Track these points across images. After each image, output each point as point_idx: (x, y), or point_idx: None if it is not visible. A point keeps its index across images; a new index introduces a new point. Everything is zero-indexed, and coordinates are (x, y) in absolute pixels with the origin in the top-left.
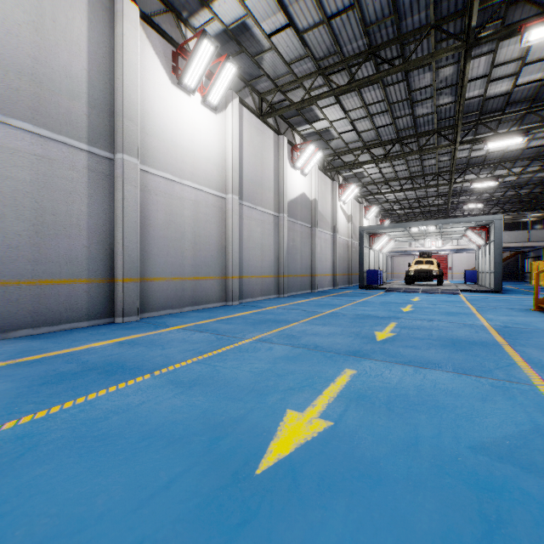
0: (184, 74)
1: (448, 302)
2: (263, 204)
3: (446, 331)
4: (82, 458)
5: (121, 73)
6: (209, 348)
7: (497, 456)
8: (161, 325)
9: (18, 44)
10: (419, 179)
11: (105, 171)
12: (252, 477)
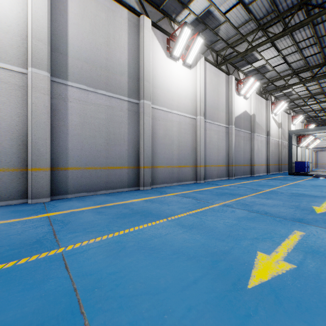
0: (173, 50)
1: None
2: (219, 120)
3: None
4: (146, 257)
5: (142, 57)
6: (194, 208)
7: None
8: (163, 192)
9: (100, 54)
10: None
11: (135, 110)
12: (246, 289)
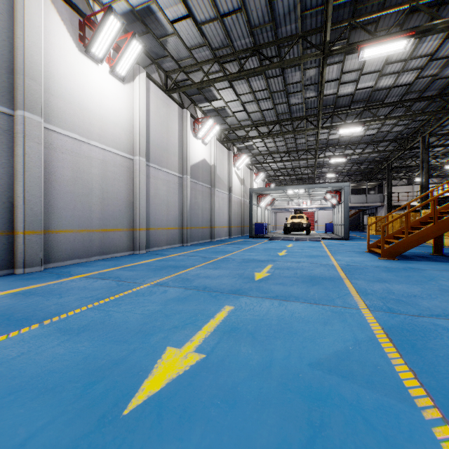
0: (91, 44)
1: (312, 247)
2: (169, 166)
3: (307, 270)
4: None
5: (22, 33)
6: (107, 295)
7: (328, 369)
8: (65, 274)
9: None
10: (294, 153)
11: (4, 126)
12: (119, 418)
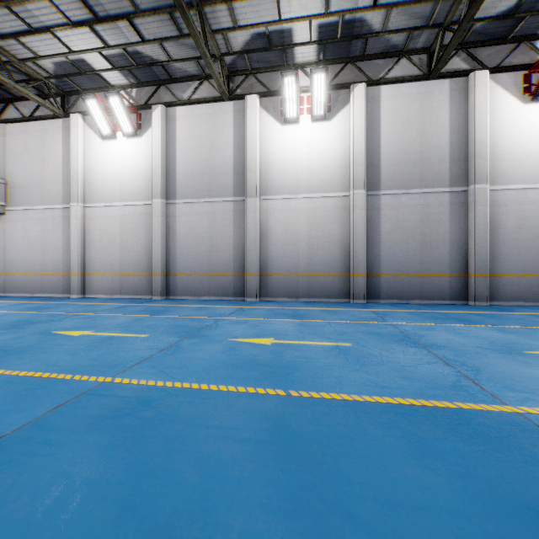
0: (535, 90)
1: None
2: None
3: None
4: (449, 334)
5: (472, 128)
6: None
7: None
8: (506, 310)
9: (413, 149)
10: None
11: (461, 200)
12: (518, 351)
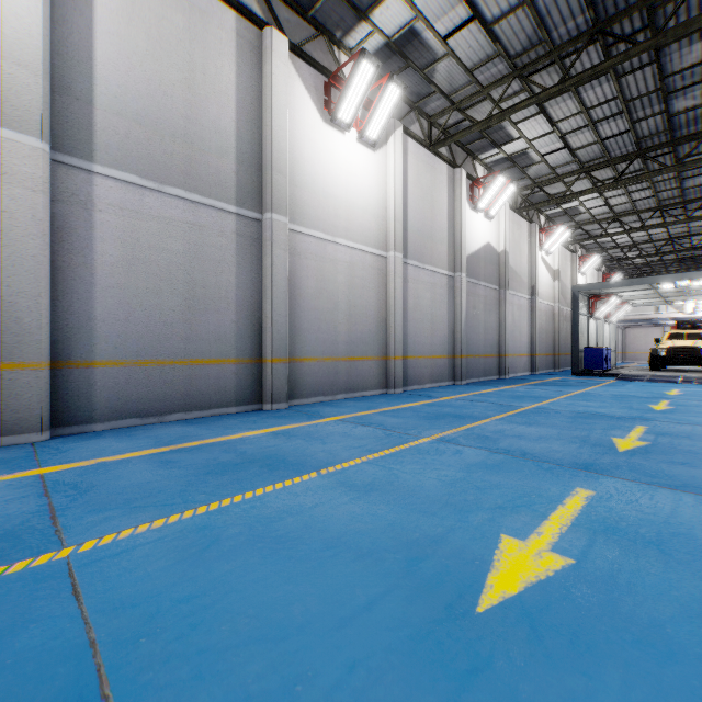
0: (337, 108)
1: None
2: (434, 261)
3: None
4: (266, 560)
5: (269, 119)
6: (378, 447)
7: None
8: (315, 414)
9: (171, 105)
10: (674, 209)
11: (253, 234)
12: (473, 615)
